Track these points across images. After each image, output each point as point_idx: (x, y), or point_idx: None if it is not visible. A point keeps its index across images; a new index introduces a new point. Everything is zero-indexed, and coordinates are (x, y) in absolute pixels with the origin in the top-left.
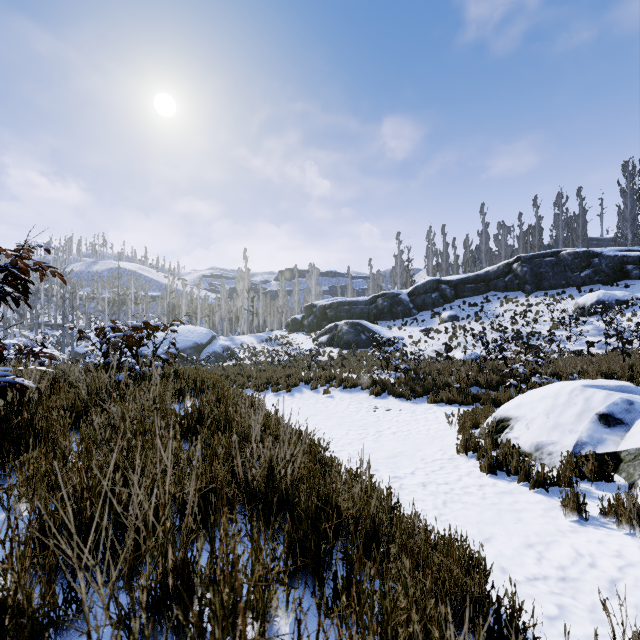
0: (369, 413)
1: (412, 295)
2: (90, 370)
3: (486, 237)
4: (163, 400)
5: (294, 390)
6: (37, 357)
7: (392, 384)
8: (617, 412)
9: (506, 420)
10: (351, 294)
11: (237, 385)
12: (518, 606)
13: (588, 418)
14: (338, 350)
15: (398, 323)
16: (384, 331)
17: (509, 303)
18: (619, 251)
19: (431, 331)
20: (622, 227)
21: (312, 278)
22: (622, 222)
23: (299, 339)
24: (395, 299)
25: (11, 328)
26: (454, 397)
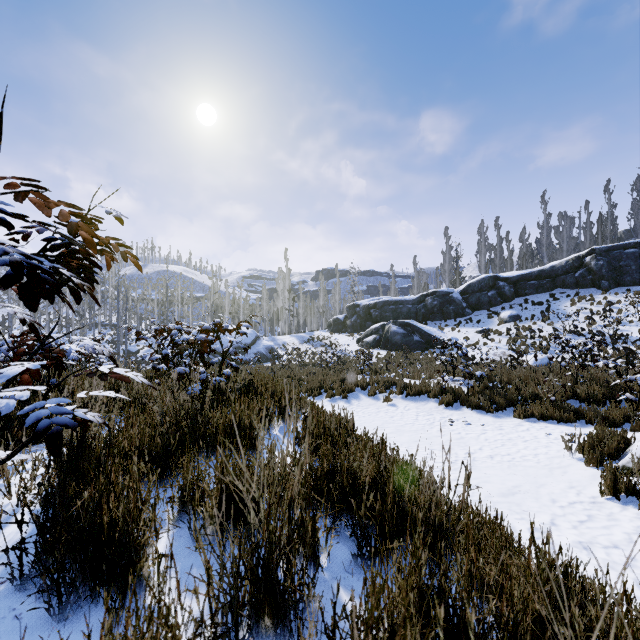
0: (446, 427)
1: (465, 293)
2: (151, 376)
3: (548, 229)
4: (253, 428)
5: (350, 396)
6: (104, 377)
7: (464, 393)
8: None
9: None
10: (394, 293)
11: None
12: None
13: None
14: (386, 352)
15: (450, 323)
16: (436, 332)
17: (582, 301)
18: None
19: (490, 332)
20: None
21: (353, 277)
22: None
23: (342, 340)
24: (446, 298)
25: (73, 328)
26: (549, 412)
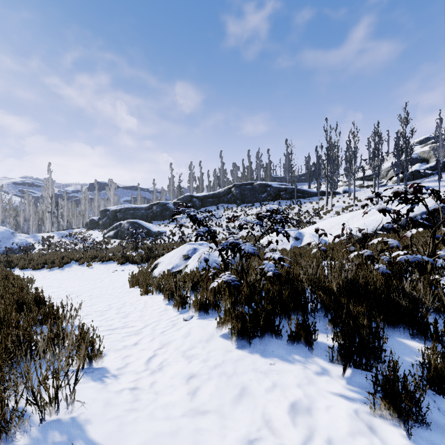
0: (108, 273)
1: (176, 204)
2: None
3: (223, 171)
4: None
5: (65, 266)
6: None
7: (134, 257)
8: (190, 253)
9: (157, 264)
10: (140, 203)
11: (18, 266)
12: (28, 300)
13: (179, 257)
14: (120, 241)
15: (166, 222)
16: (154, 227)
17: (228, 210)
18: (279, 185)
19: (184, 227)
20: (285, 172)
21: (111, 190)
22: (285, 170)
23: (94, 234)
24: (165, 206)
25: None
26: None
